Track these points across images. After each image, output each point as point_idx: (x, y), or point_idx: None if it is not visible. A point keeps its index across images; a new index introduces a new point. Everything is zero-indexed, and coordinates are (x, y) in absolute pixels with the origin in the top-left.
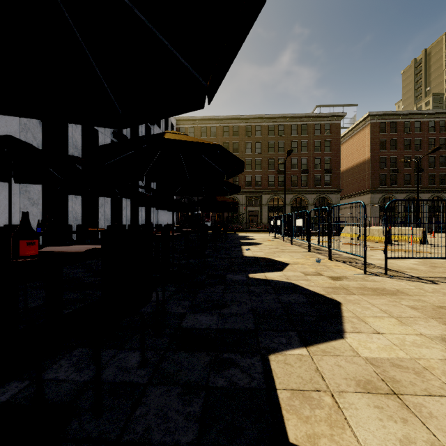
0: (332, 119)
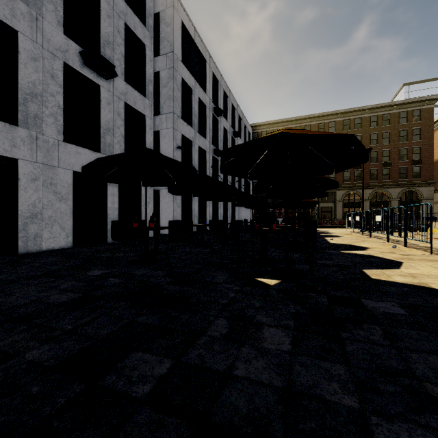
0: (423, 104)
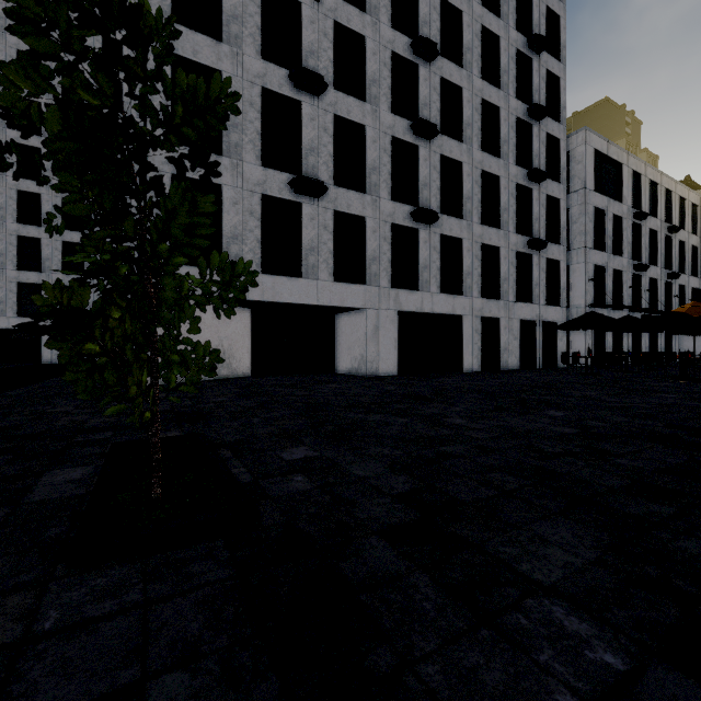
0: None
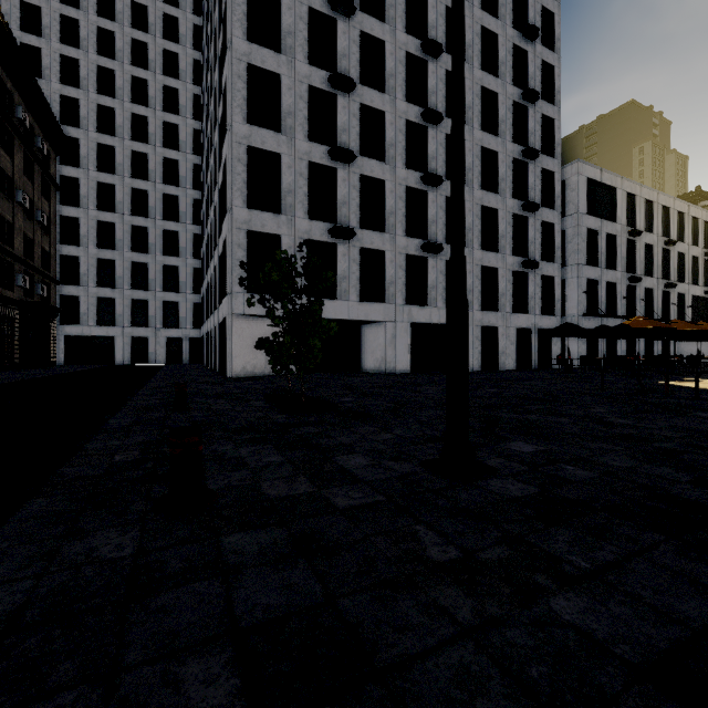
0: None
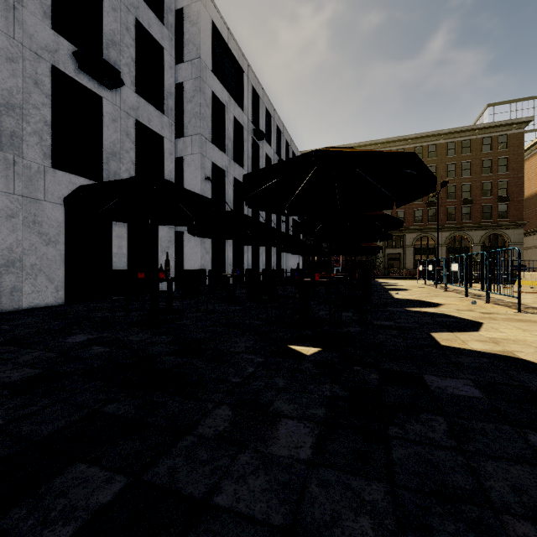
0: (510, 128)
